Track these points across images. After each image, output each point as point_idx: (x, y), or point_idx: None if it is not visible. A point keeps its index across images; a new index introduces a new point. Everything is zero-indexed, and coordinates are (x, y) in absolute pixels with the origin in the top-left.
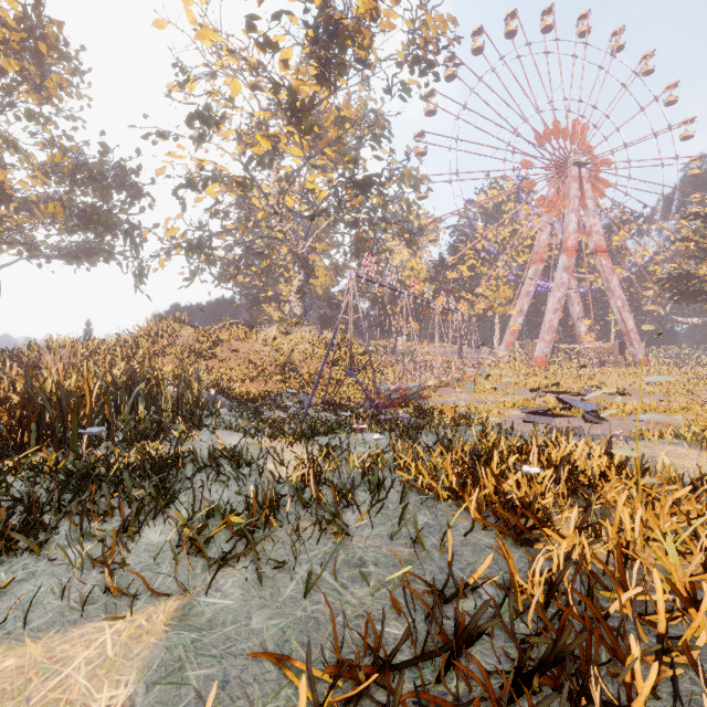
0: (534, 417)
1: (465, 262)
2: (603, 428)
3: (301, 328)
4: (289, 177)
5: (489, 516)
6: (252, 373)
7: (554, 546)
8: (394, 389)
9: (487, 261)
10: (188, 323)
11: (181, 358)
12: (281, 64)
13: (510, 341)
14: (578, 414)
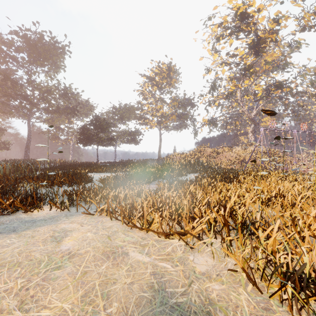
0: None
1: None
2: None
3: (251, 147)
4: (246, 89)
5: None
6: (229, 163)
7: None
8: (281, 169)
9: None
10: (209, 147)
11: (207, 158)
12: (239, 58)
13: None
14: None
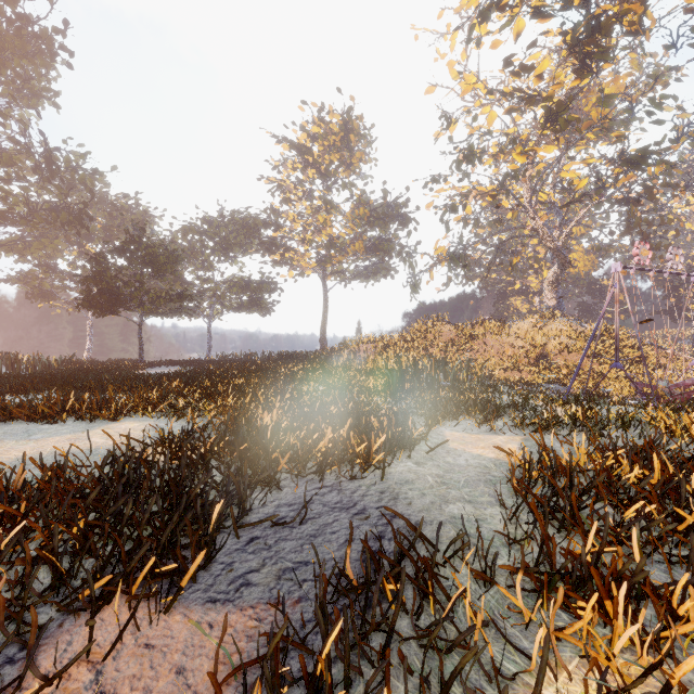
0: None
1: None
2: None
3: (555, 321)
4: (542, 174)
5: None
6: (505, 364)
7: None
8: (676, 384)
9: None
10: (448, 321)
11: (445, 350)
12: (535, 80)
13: None
14: None
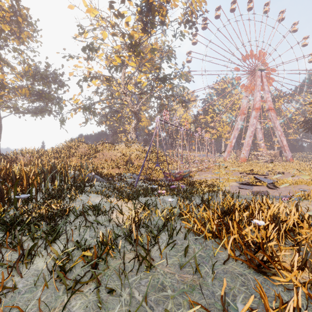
0: (243, 186)
1: (209, 115)
2: (278, 191)
3: (135, 144)
4: (130, 76)
5: (237, 250)
6: (112, 165)
7: (283, 277)
8: (177, 172)
9: (219, 114)
10: (84, 142)
11: (81, 158)
12: (125, 24)
13: (229, 150)
14: (264, 184)
